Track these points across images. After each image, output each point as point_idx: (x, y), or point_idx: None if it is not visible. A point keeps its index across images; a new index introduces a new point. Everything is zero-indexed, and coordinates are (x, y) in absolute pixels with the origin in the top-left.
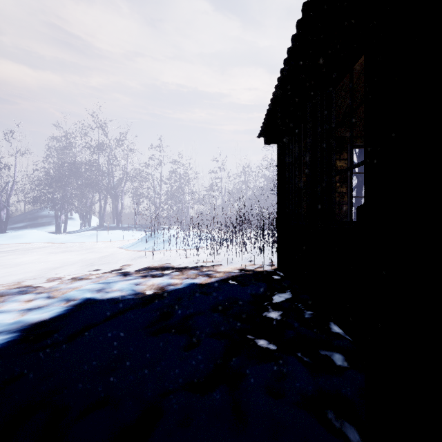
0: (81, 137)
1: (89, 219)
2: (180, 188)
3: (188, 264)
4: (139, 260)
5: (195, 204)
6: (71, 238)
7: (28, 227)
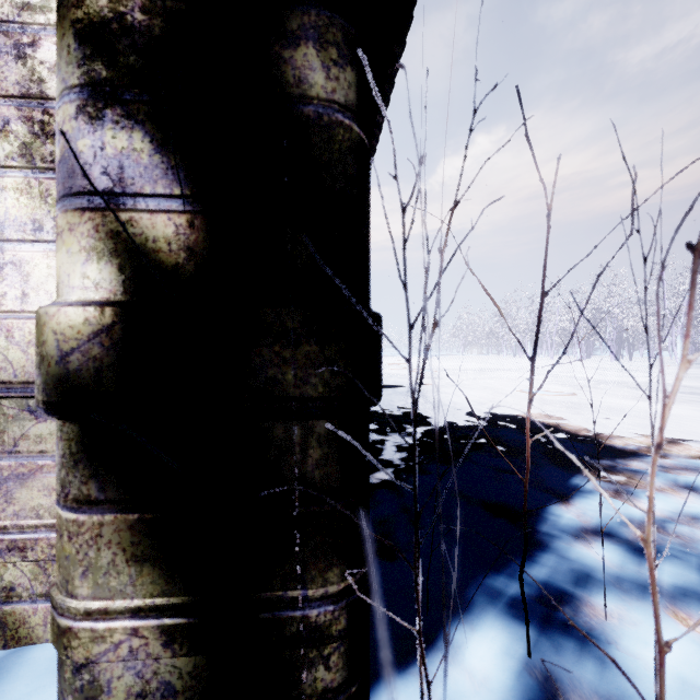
0: None
1: None
2: None
3: None
4: None
5: None
6: None
7: None
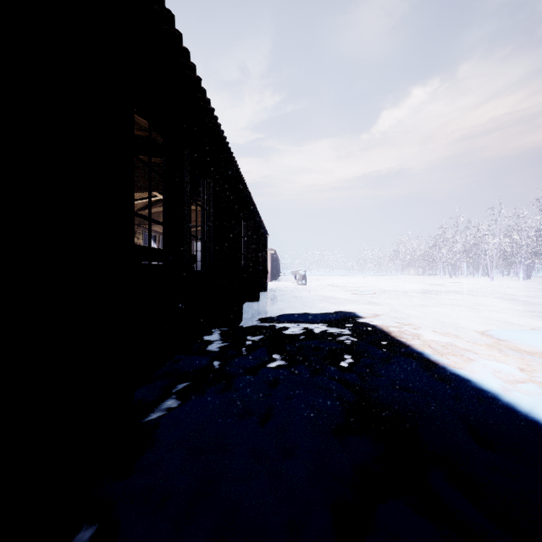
0: None
1: None
2: None
3: None
4: None
5: None
6: None
7: None
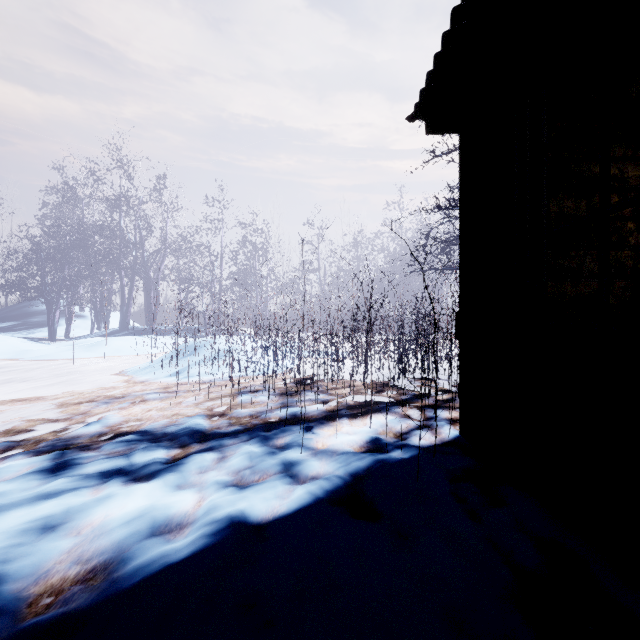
0: (92, 185)
1: (106, 318)
2: (254, 269)
3: (245, 422)
4: (139, 408)
5: (277, 294)
6: (54, 351)
7: (9, 330)
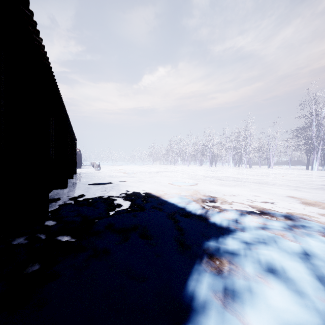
0: None
1: None
2: None
3: None
4: None
5: None
6: None
7: None
